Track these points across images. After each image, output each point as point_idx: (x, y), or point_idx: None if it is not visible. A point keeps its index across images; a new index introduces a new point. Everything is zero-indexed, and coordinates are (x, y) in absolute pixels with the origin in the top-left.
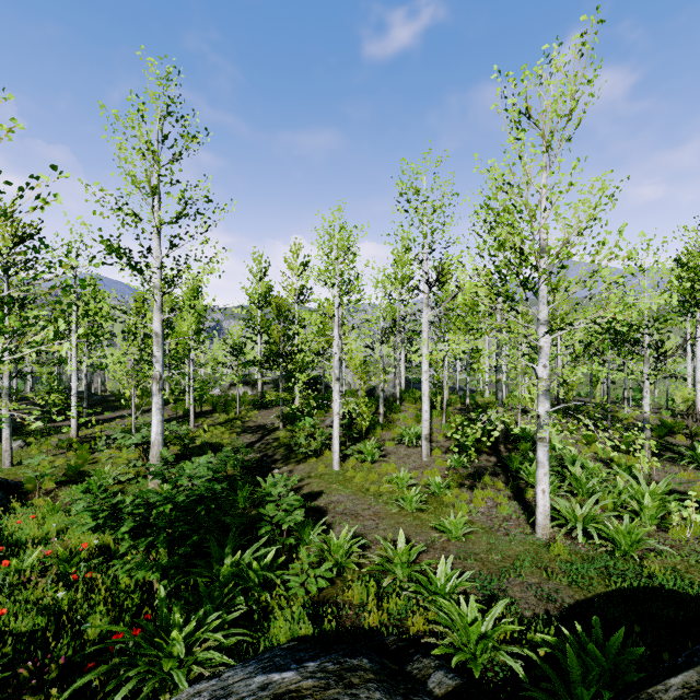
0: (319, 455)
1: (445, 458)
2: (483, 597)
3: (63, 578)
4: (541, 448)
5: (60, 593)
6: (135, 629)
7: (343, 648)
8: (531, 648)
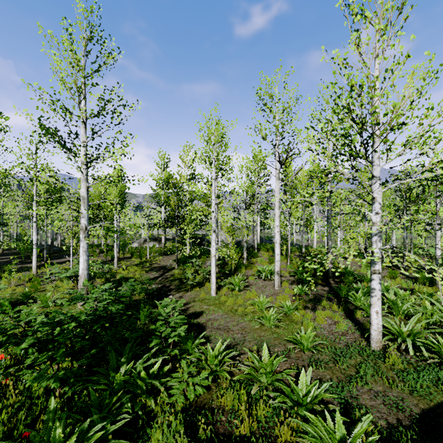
0: (202, 286)
1: (291, 288)
2: (339, 405)
3: None
4: (375, 278)
5: None
6: None
7: None
8: None
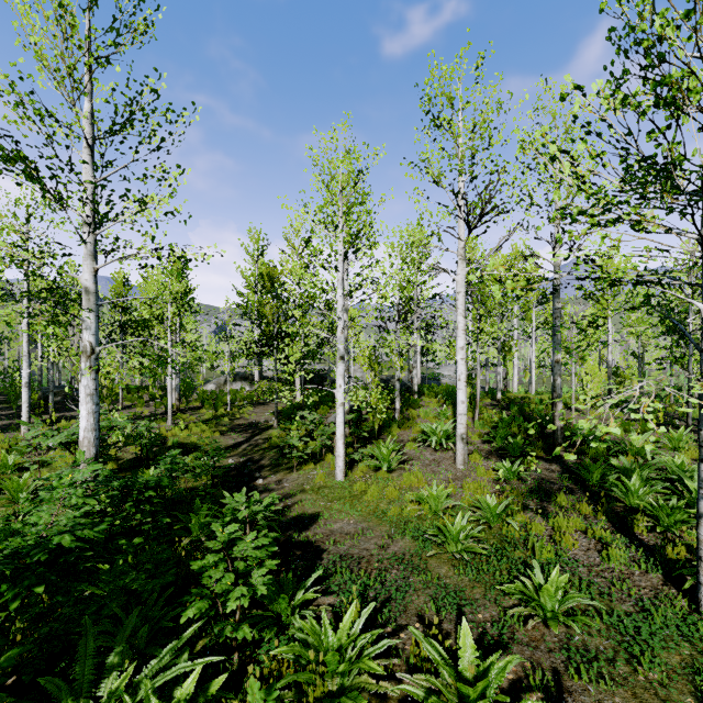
0: (319, 460)
1: (488, 466)
2: None
3: None
4: None
5: None
6: None
7: None
8: None
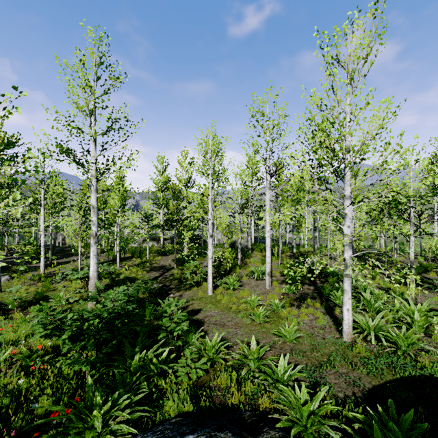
0: (199, 285)
1: (281, 287)
2: (310, 383)
3: (26, 368)
4: (346, 281)
5: (21, 380)
6: (67, 409)
7: (214, 423)
8: (345, 421)
